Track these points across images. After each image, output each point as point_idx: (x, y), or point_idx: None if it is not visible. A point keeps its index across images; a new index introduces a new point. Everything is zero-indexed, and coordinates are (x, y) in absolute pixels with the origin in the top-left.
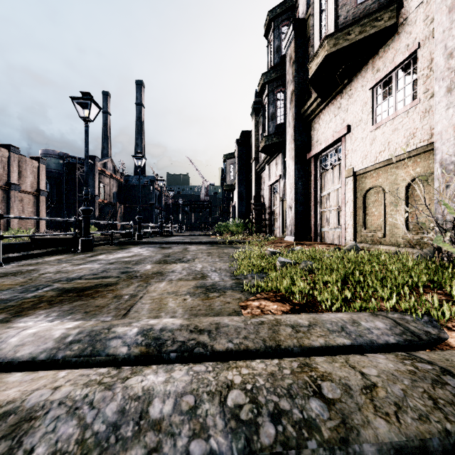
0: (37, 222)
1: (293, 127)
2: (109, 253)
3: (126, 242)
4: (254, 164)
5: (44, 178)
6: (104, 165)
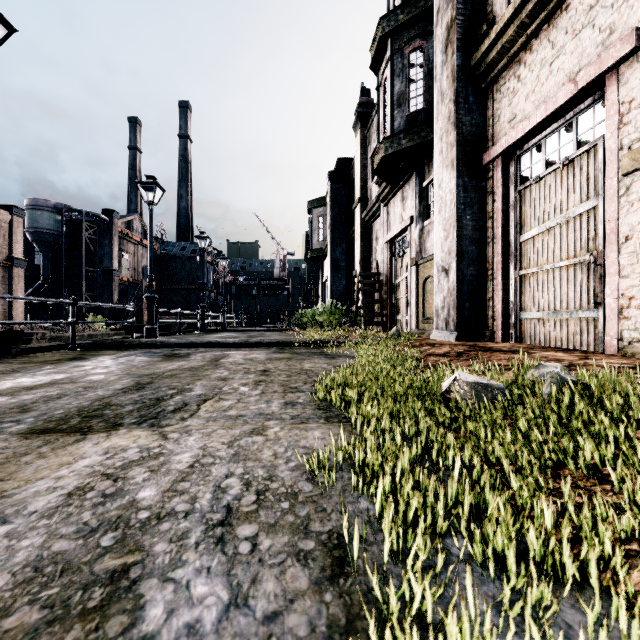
0: (8, 310)
1: (455, 96)
2: (2, 374)
3: (105, 344)
4: (360, 209)
5: (21, 239)
6: (128, 224)
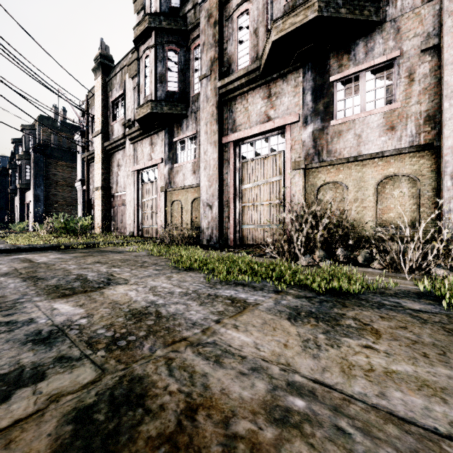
0: None
1: (19, 193)
2: None
3: None
4: None
5: None
6: None
